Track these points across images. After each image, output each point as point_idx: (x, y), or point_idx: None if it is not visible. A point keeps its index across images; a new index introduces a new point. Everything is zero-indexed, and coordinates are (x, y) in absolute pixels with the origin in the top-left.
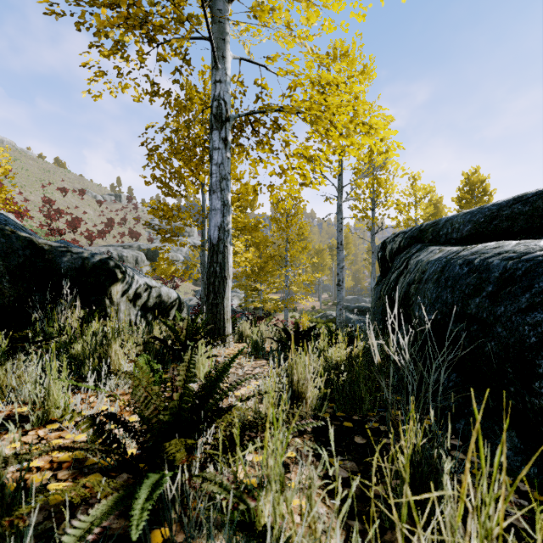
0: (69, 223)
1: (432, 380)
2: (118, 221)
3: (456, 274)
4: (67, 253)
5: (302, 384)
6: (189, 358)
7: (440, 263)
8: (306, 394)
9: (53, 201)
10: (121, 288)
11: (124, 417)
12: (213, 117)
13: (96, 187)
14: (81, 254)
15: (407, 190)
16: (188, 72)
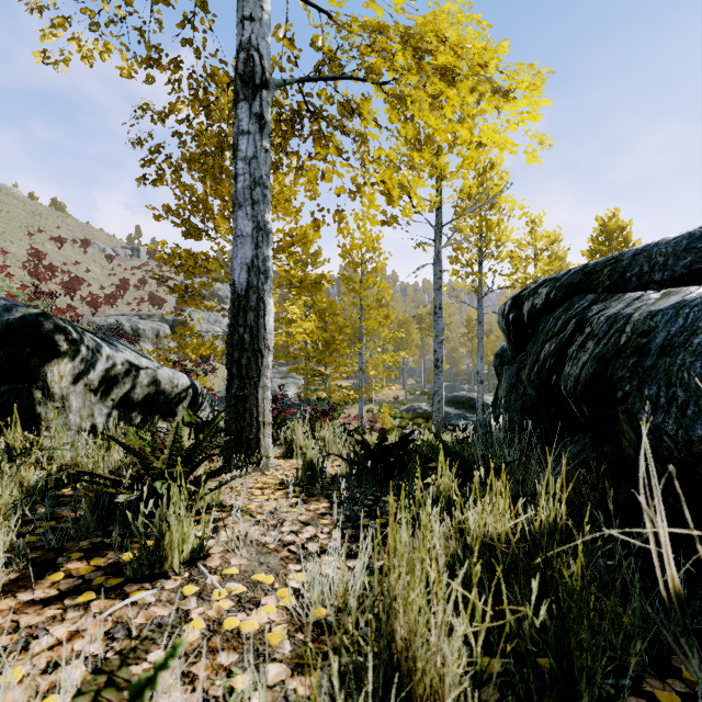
0: (64, 284)
1: None
2: (134, 283)
3: None
4: None
5: (421, 647)
6: None
7: None
8: (440, 698)
9: (42, 254)
10: (70, 368)
11: None
12: (239, 79)
13: (105, 238)
14: None
15: (524, 239)
16: (206, 25)
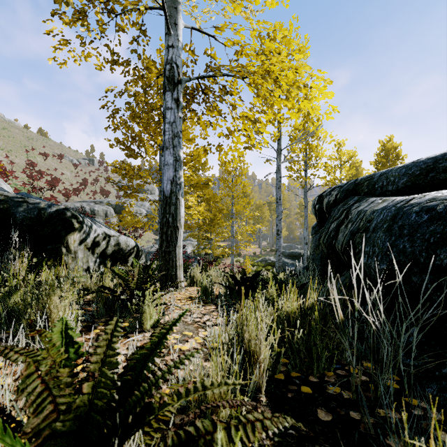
0: (48, 182)
1: (402, 341)
2: (91, 181)
3: (414, 222)
4: (23, 203)
5: (254, 343)
6: (113, 328)
7: (390, 211)
8: (259, 355)
9: (35, 164)
10: (79, 237)
11: (14, 417)
12: (166, 79)
13: (72, 153)
14: (37, 205)
15: (333, 155)
16: (145, 42)
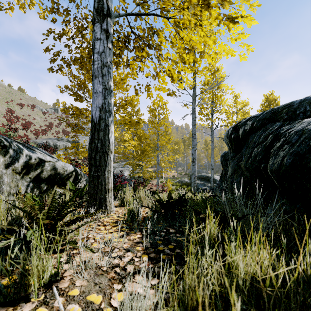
0: (23, 125)
1: None
2: (55, 124)
3: None
4: None
5: None
6: None
7: None
8: None
9: (13, 111)
10: (3, 161)
11: None
12: (95, 12)
13: (42, 104)
14: None
15: (231, 104)
16: None
